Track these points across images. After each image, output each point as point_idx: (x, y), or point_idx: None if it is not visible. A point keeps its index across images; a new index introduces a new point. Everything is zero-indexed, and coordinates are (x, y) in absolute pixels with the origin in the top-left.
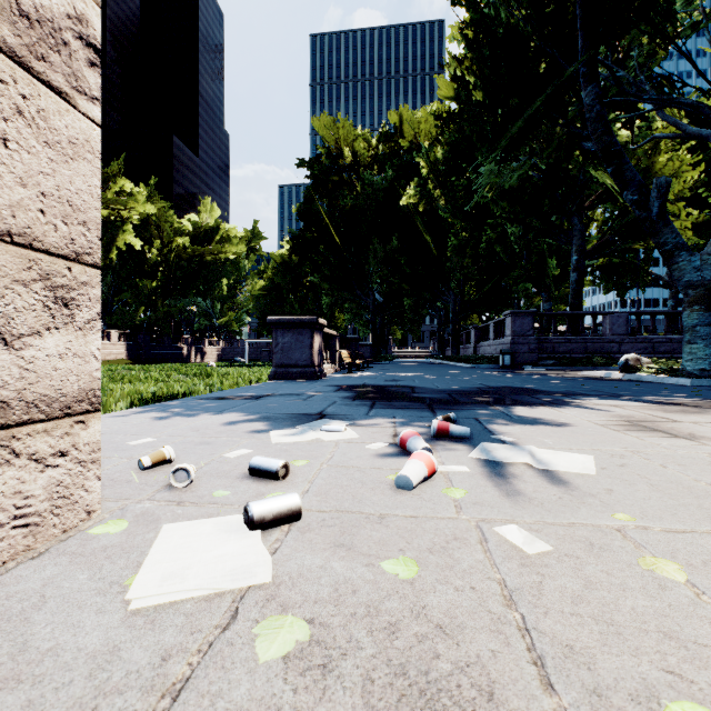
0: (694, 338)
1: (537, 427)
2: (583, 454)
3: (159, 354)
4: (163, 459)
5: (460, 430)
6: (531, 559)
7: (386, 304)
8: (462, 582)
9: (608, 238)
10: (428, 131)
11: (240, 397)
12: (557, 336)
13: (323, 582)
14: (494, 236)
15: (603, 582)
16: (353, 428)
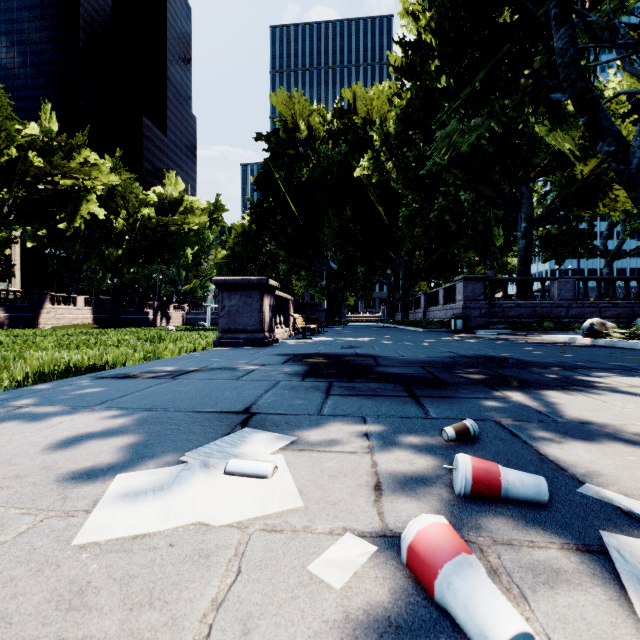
0: None
1: (628, 449)
2: None
3: (125, 319)
4: None
5: (525, 484)
6: None
7: (340, 271)
8: None
9: (556, 205)
10: (380, 108)
11: (156, 373)
12: (507, 300)
13: None
14: (446, 203)
15: None
16: (293, 456)
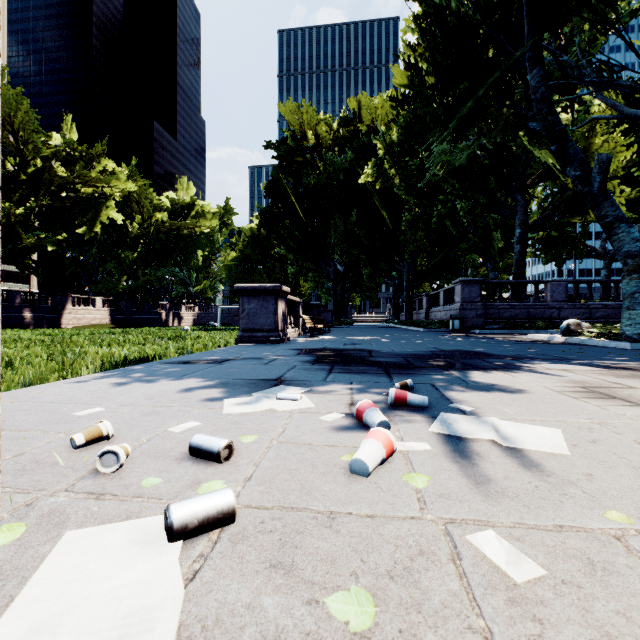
0: (633, 304)
1: (494, 394)
2: (550, 428)
3: (140, 319)
4: (100, 436)
5: (418, 399)
6: (520, 590)
7: (345, 274)
8: (435, 637)
9: (548, 213)
10: (384, 116)
11: (204, 361)
12: (502, 302)
13: (246, 637)
14: (445, 211)
15: (625, 636)
16: (310, 395)
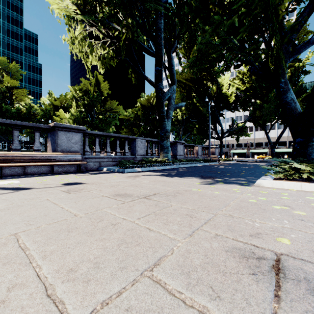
0: None
1: None
2: None
3: None
4: None
5: None
6: None
7: None
8: None
9: None
10: None
11: None
12: None
13: None
14: None
15: None
16: None
